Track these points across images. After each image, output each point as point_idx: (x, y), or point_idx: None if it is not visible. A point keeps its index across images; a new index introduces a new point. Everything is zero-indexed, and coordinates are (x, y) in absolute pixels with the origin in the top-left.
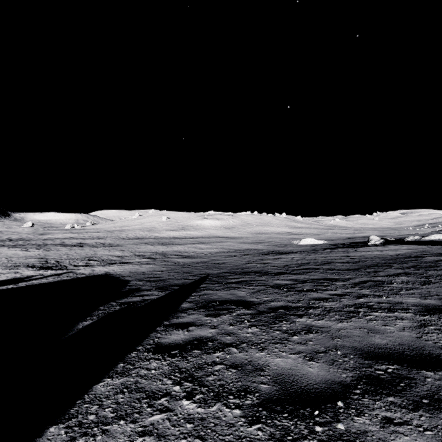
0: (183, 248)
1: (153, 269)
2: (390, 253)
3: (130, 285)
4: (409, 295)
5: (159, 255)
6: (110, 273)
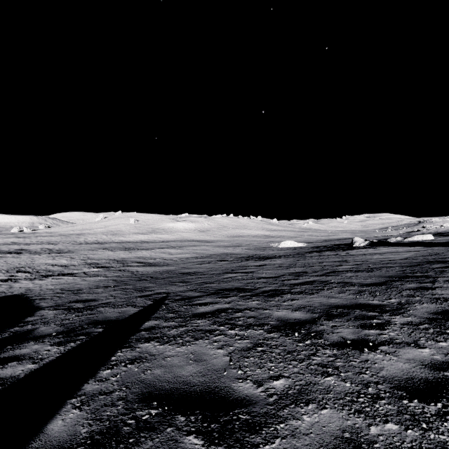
0: (149, 253)
1: (97, 284)
2: (395, 257)
3: (26, 321)
4: None
5: (117, 262)
6: (30, 292)
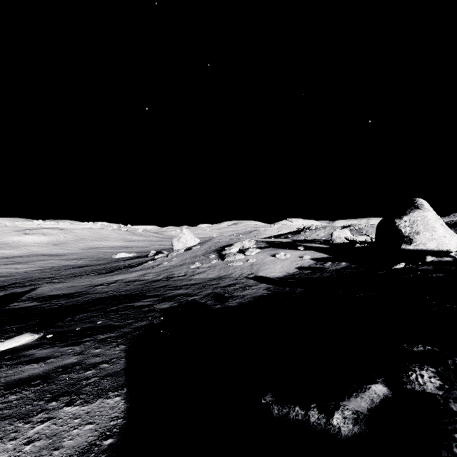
0: None
1: None
2: (127, 263)
3: None
4: (76, 277)
5: None
6: None
